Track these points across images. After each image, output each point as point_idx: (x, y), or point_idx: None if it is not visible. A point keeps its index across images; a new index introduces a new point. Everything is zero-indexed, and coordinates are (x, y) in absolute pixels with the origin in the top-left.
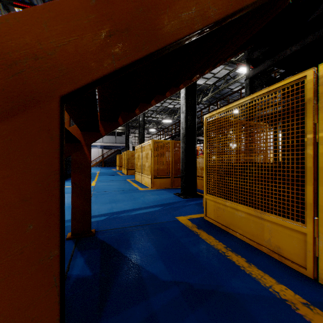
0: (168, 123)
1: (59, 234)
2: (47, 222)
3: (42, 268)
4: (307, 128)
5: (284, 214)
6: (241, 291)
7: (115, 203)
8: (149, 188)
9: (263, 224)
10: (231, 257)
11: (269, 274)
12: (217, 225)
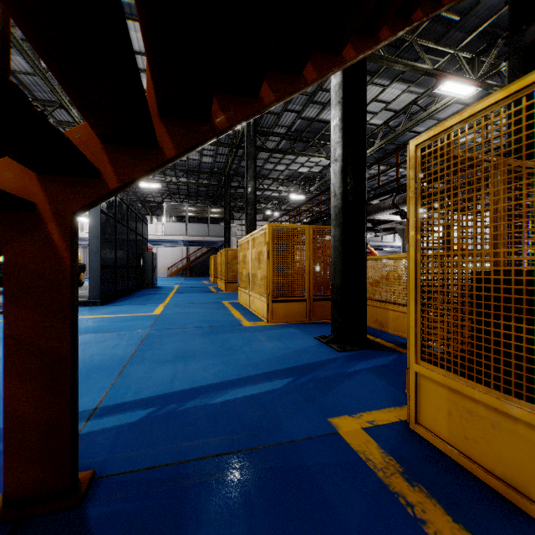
0: (298, 201)
1: None
2: None
3: None
4: None
5: None
6: None
7: (185, 361)
8: (264, 322)
9: None
10: None
11: None
12: (464, 467)
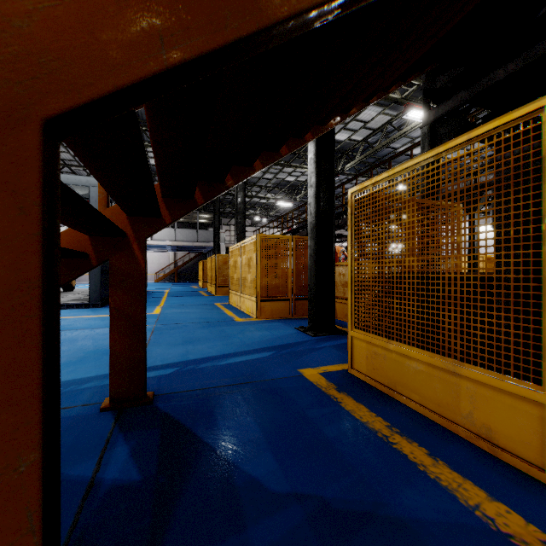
0: (286, 208)
1: (42, 417)
2: (13, 392)
3: (2, 493)
4: (545, 206)
5: (500, 366)
6: (423, 516)
7: (193, 344)
8: (253, 318)
9: (458, 384)
10: (400, 445)
11: (473, 481)
12: (372, 385)
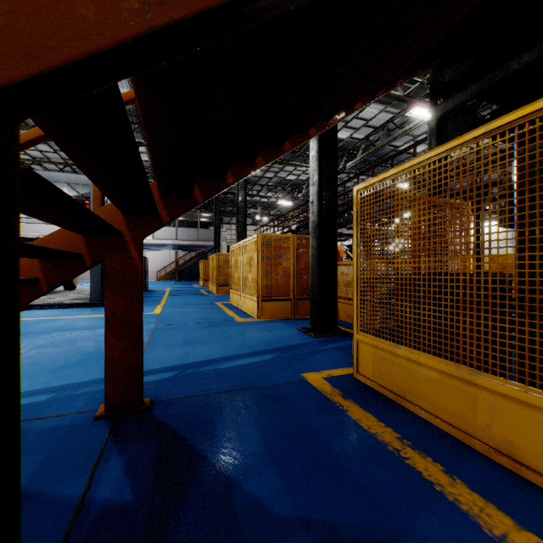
0: (287, 206)
1: None
2: None
3: None
4: None
5: (523, 377)
6: None
7: (193, 345)
8: (254, 318)
9: (474, 394)
10: (413, 460)
11: (496, 504)
12: (379, 391)
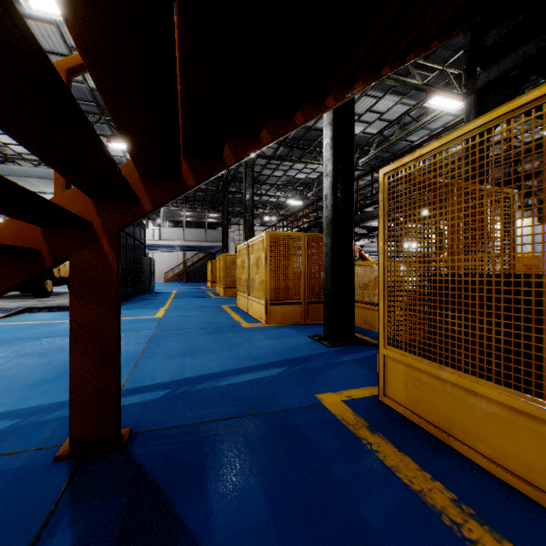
0: (296, 206)
1: None
2: None
3: None
4: None
5: None
6: None
7: (192, 356)
8: (262, 323)
9: None
10: (484, 544)
11: None
12: (415, 422)
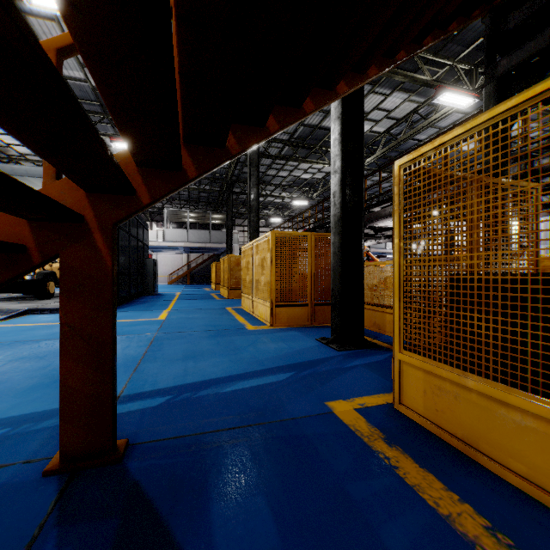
0: (301, 207)
1: None
2: None
3: None
4: None
5: None
6: None
7: (195, 359)
8: (267, 326)
9: None
10: None
11: None
12: (435, 434)
